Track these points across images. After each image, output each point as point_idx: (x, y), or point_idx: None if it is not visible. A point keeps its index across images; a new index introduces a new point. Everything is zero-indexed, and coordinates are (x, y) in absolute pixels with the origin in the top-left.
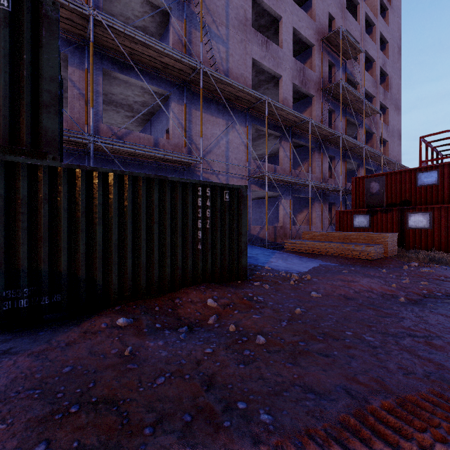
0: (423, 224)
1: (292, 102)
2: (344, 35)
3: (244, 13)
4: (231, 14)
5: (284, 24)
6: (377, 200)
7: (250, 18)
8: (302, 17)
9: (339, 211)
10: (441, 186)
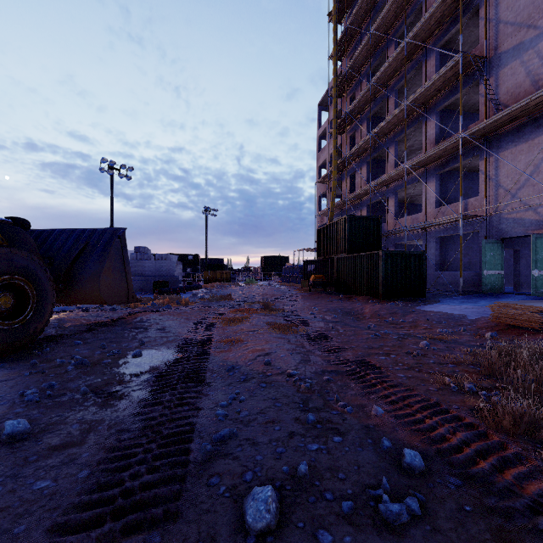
0: None
1: None
2: None
3: None
4: None
5: None
6: None
7: None
8: None
9: None
10: None
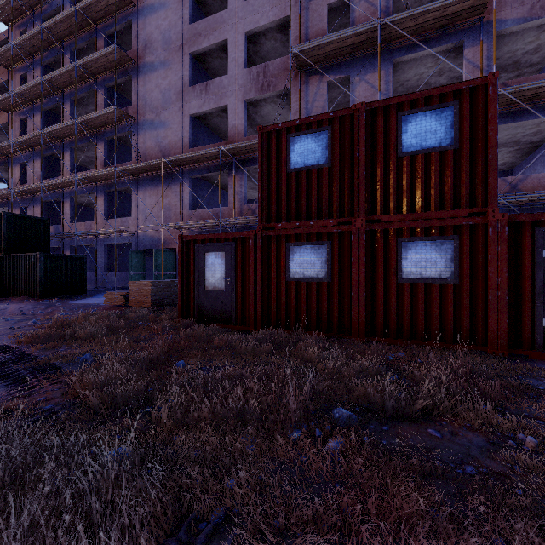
0: None
1: None
2: None
3: (182, 81)
4: (171, 94)
5: (231, 43)
6: None
7: (188, 80)
8: (263, 3)
9: None
10: None
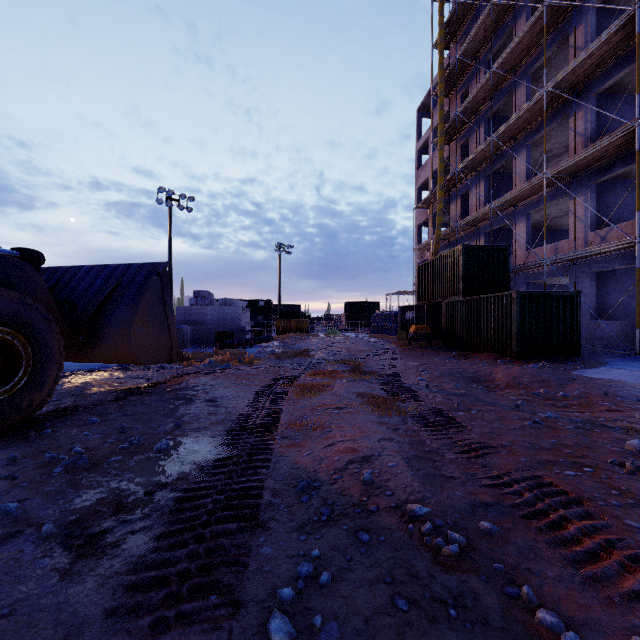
0: None
1: None
2: None
3: None
4: None
5: None
6: None
7: None
8: None
9: None
10: None
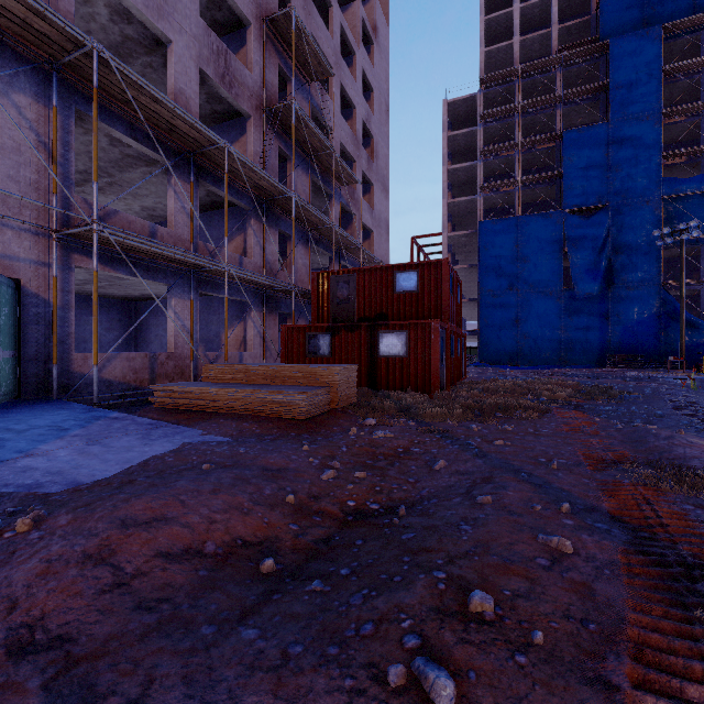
0: (398, 350)
1: (215, 119)
2: (300, 27)
3: None
4: None
5: None
6: (347, 311)
7: None
8: None
9: (287, 326)
10: (422, 295)
